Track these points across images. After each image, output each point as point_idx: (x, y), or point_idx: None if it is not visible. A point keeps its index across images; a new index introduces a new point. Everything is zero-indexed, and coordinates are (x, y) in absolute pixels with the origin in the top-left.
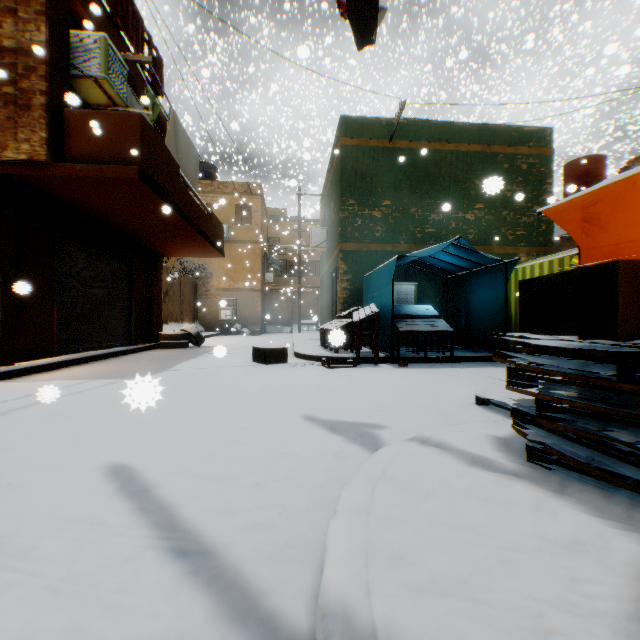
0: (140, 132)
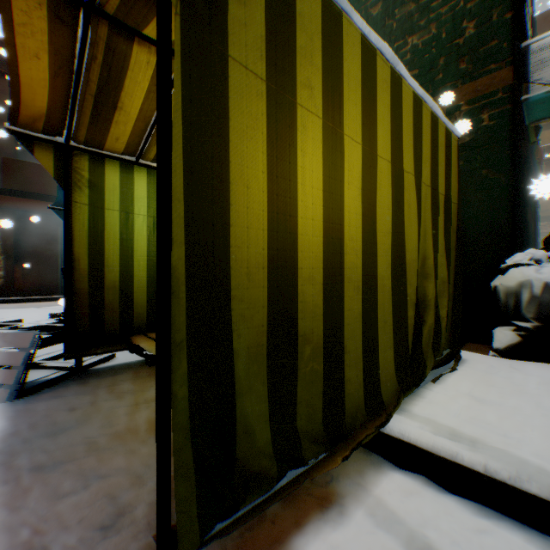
0: (3, 167)
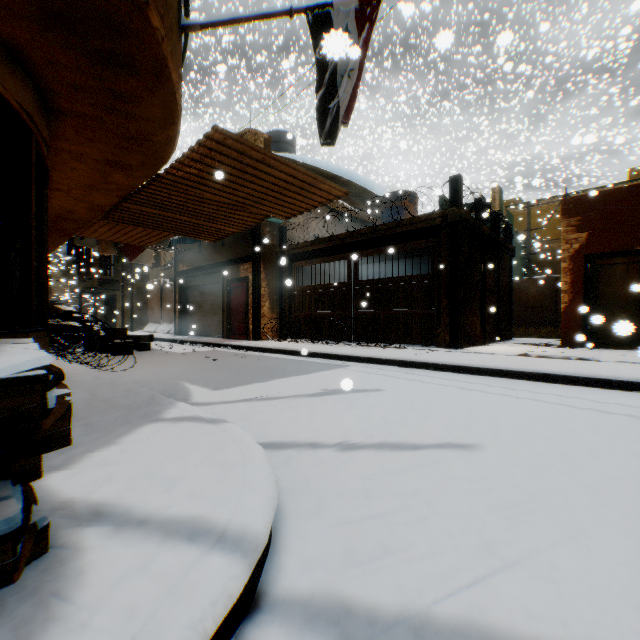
0: None
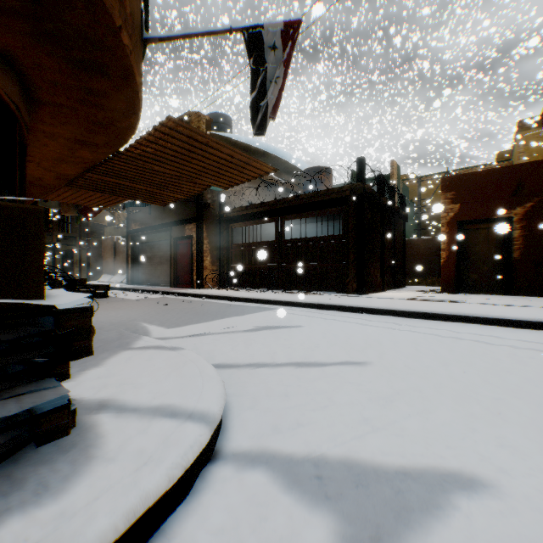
0: None
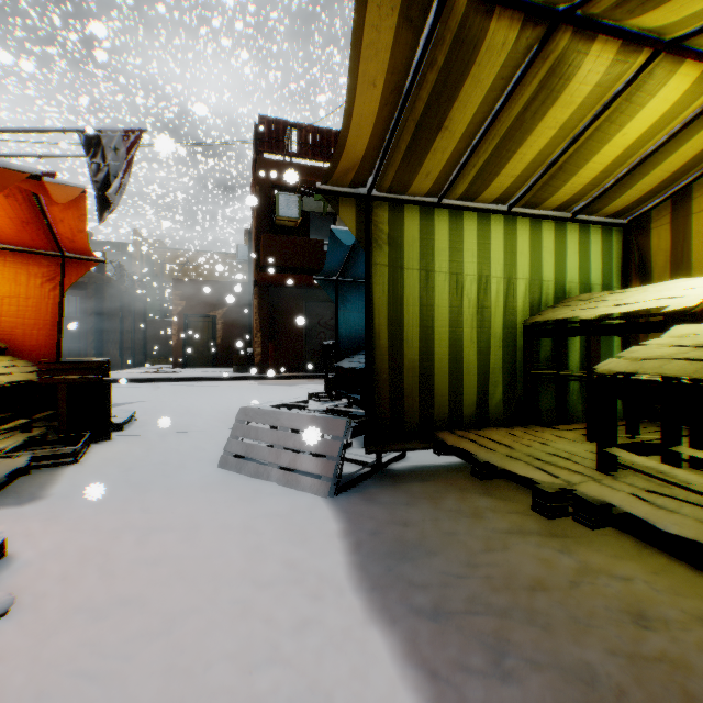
0: (262, 245)
